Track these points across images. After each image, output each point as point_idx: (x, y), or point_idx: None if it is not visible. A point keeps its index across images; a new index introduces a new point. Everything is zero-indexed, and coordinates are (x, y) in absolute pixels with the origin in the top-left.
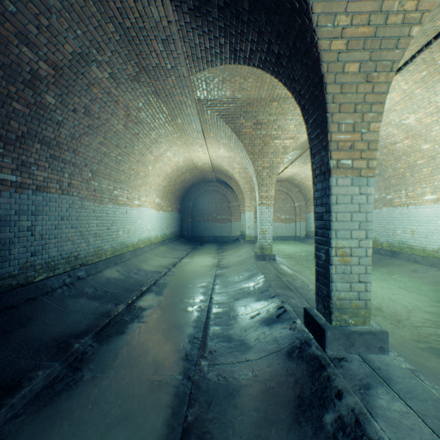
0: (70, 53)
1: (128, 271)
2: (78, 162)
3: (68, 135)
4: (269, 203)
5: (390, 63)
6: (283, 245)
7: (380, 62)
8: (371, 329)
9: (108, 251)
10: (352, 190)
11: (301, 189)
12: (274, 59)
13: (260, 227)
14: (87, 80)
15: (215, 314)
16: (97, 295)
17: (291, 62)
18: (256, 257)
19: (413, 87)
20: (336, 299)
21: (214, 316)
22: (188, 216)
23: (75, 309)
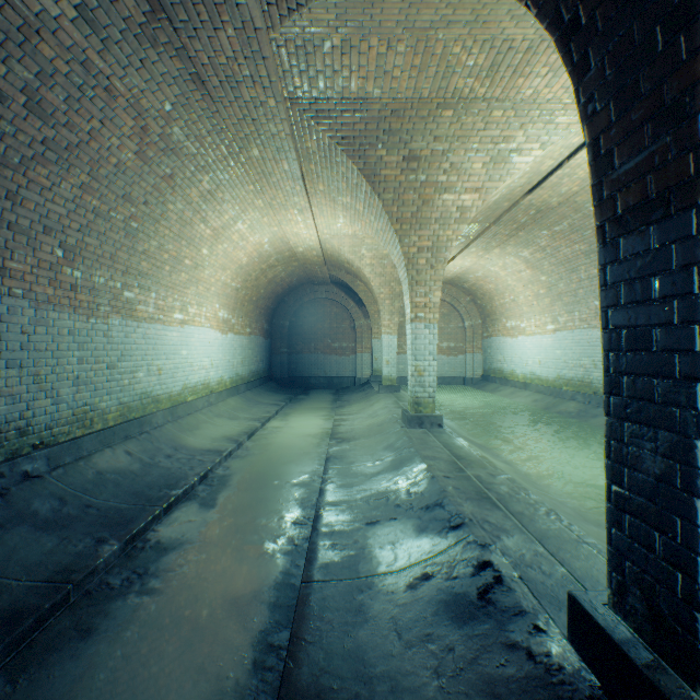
0: None
1: (153, 453)
2: (25, 222)
3: None
4: (430, 318)
5: None
6: (445, 392)
7: None
8: None
9: (110, 412)
10: None
11: (476, 297)
12: None
13: (414, 364)
14: (19, 17)
15: (324, 570)
16: (61, 518)
17: None
18: (405, 420)
19: None
20: None
21: (322, 577)
22: (283, 344)
23: None
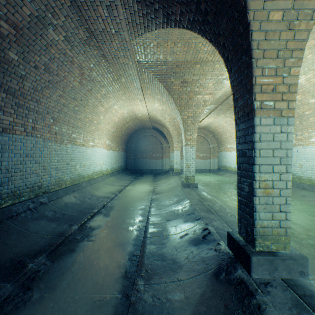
0: (28, 15)
1: (83, 197)
2: (41, 110)
3: (31, 88)
4: (192, 144)
5: (310, 12)
6: (201, 175)
7: (302, 11)
8: (292, 255)
9: (67, 181)
10: (274, 129)
11: (214, 134)
12: (201, 18)
13: (186, 163)
14: (45, 41)
15: (151, 234)
16: (56, 218)
17: (217, 17)
18: (182, 185)
19: (307, 52)
20: (259, 227)
21: (150, 235)
22: (131, 155)
23: (35, 230)
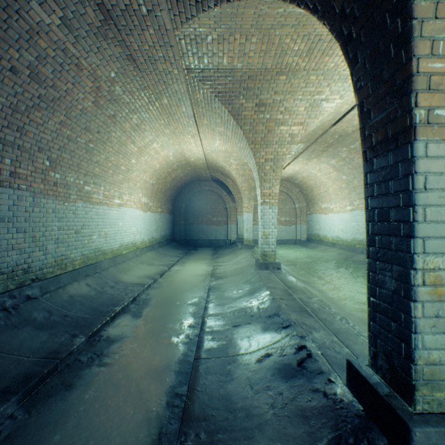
0: None
1: (102, 285)
2: (27, 145)
3: (7, 106)
4: (272, 202)
5: None
6: (283, 249)
7: None
8: None
9: (76, 260)
10: None
11: (302, 189)
12: None
13: (263, 231)
14: (27, 25)
15: (207, 352)
16: (50, 323)
17: None
18: (257, 265)
19: None
20: (424, 363)
21: (206, 356)
22: (181, 218)
23: (8, 348)
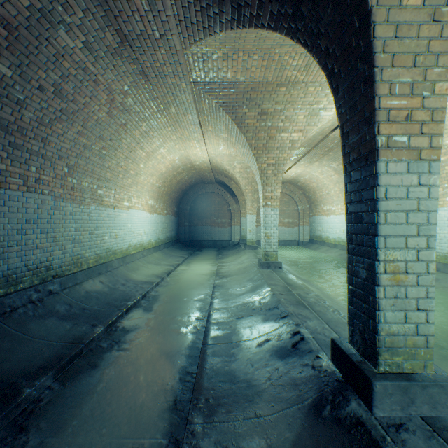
0: (26, 7)
1: (114, 282)
2: (50, 154)
3: (34, 120)
4: (274, 205)
5: None
6: (286, 250)
7: None
8: (437, 379)
9: (90, 259)
10: (408, 180)
11: (305, 191)
12: (292, 9)
13: (265, 232)
14: (54, 49)
15: (214, 339)
16: (71, 314)
17: (316, 6)
18: (259, 265)
19: None
20: (385, 334)
21: (213, 342)
22: (186, 220)
23: (39, 335)
